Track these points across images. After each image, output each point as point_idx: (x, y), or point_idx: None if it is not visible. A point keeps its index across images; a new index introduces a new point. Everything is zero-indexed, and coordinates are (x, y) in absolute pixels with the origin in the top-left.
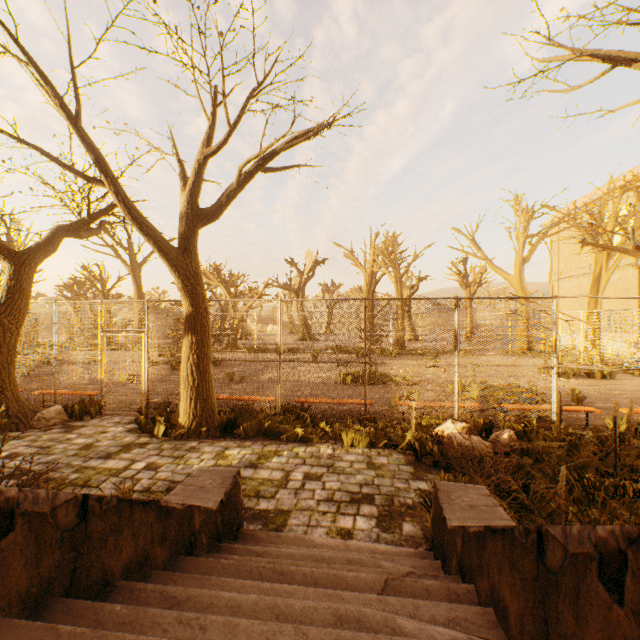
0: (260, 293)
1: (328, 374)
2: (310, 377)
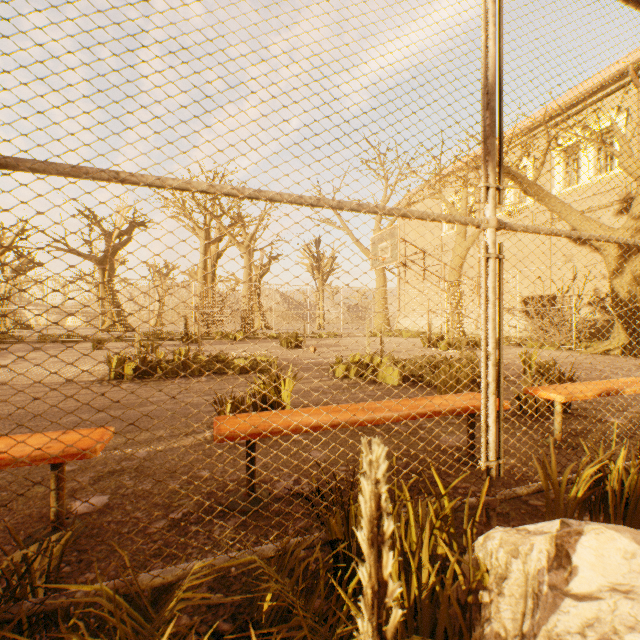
0: (9, 243)
1: (99, 366)
2: (41, 373)
